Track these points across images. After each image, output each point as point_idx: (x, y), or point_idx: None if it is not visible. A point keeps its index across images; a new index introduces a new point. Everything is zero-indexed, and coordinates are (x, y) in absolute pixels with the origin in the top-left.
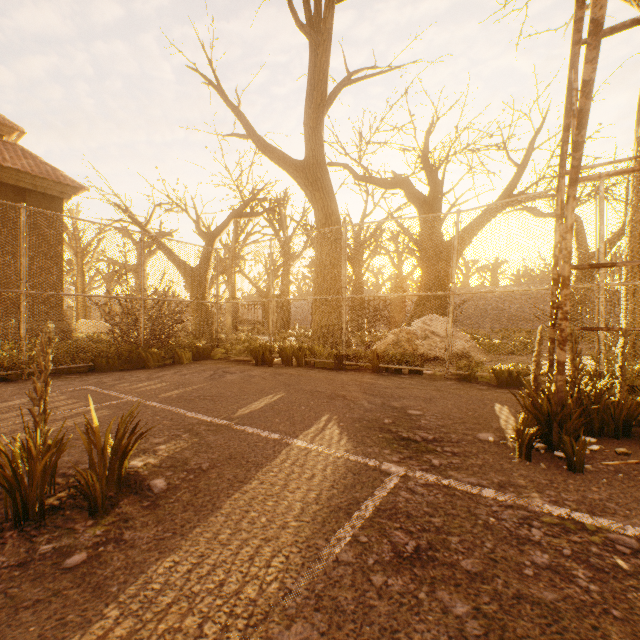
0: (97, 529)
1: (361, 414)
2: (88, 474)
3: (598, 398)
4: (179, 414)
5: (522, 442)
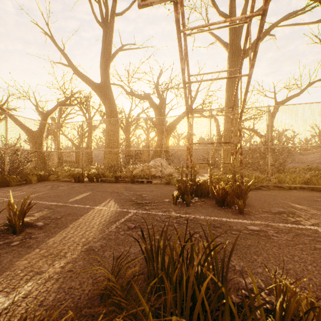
0: (19, 236)
1: (124, 197)
2: (13, 218)
3: (200, 185)
4: (39, 203)
5: (174, 199)
